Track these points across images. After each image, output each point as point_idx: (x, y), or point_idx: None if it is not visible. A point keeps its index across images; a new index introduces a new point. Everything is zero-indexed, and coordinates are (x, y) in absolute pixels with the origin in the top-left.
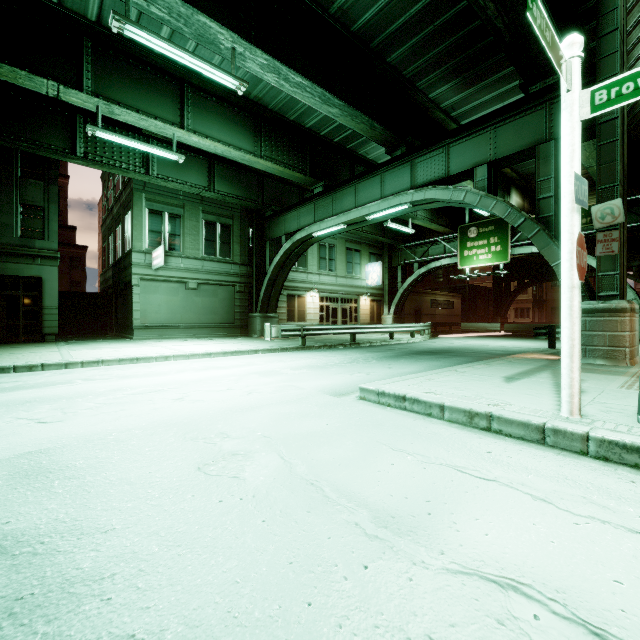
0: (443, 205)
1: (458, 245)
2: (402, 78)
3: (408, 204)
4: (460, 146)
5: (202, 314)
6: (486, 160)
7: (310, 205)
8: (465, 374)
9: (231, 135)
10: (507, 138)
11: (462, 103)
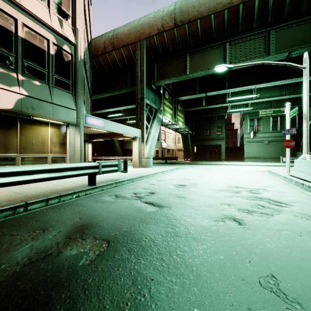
0: None
1: None
2: None
3: None
4: None
5: (271, 153)
6: None
7: None
8: None
9: (270, 93)
10: None
11: None
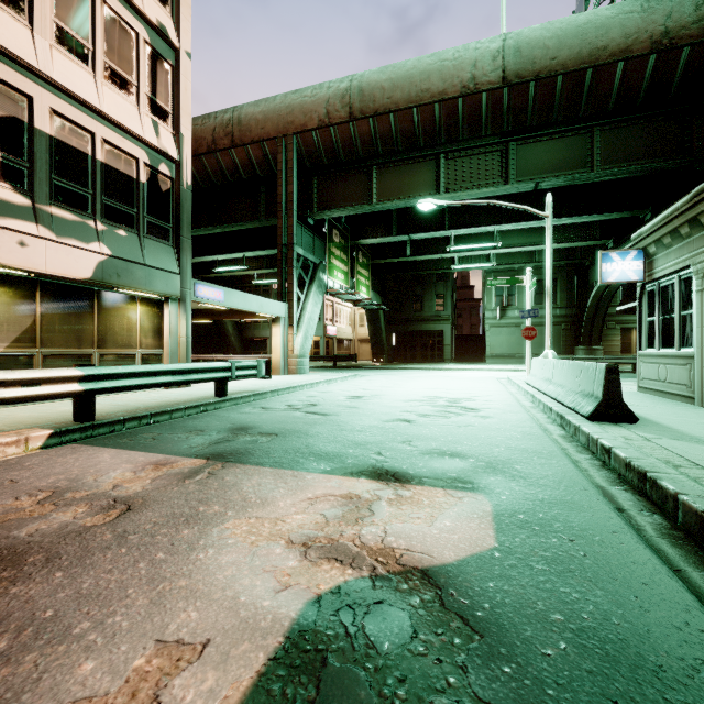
0: None
1: None
2: None
3: None
4: None
5: (532, 348)
6: None
7: None
8: None
9: (526, 237)
10: None
11: None
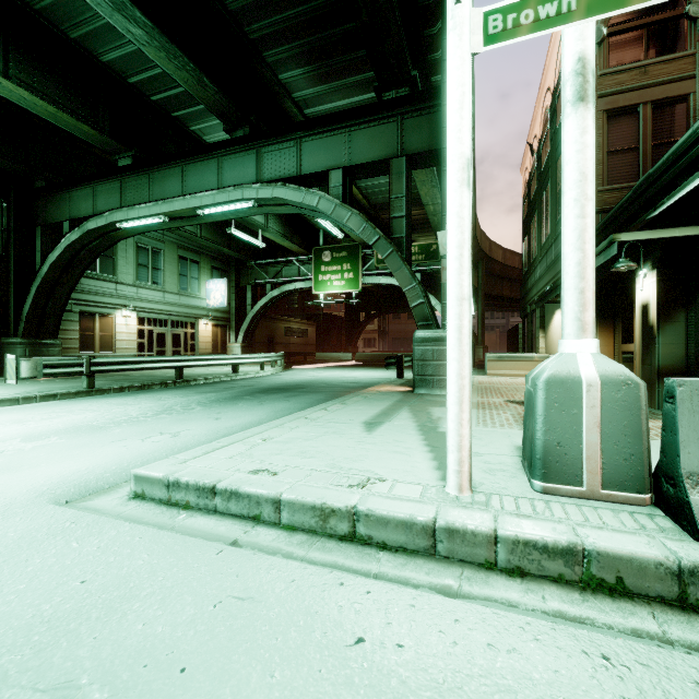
0: (295, 211)
1: (313, 268)
2: (244, 36)
3: (253, 201)
4: (313, 143)
5: None
6: (341, 165)
7: (114, 182)
8: (318, 423)
9: None
10: (362, 145)
11: (316, 100)
